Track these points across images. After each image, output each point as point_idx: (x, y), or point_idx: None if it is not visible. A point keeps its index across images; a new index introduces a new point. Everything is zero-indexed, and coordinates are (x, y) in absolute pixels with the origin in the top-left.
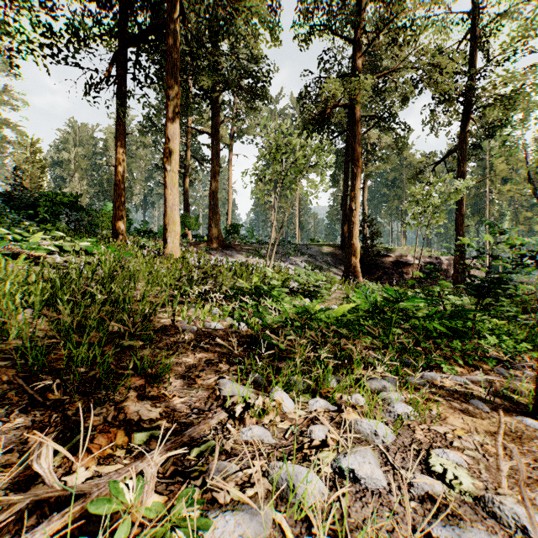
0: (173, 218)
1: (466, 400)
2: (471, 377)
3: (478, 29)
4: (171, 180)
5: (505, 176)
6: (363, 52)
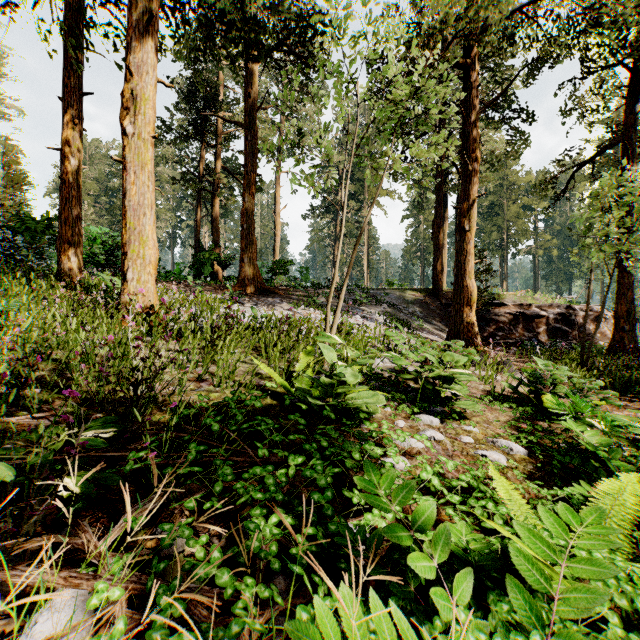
0: (140, 230)
1: None
2: None
3: None
4: (136, 154)
5: None
6: None
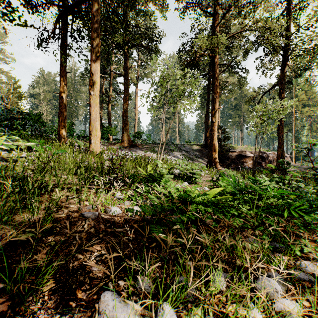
0: (95, 126)
1: None
2: None
3: (293, 8)
4: (94, 101)
5: (304, 103)
6: (220, 21)
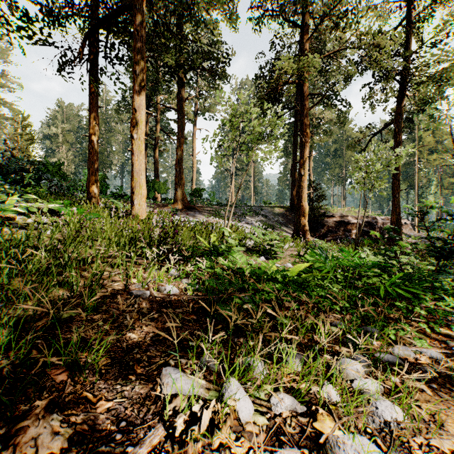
0: (139, 182)
1: (452, 387)
2: (446, 351)
3: (412, 16)
4: (138, 147)
5: (431, 148)
6: (311, 35)
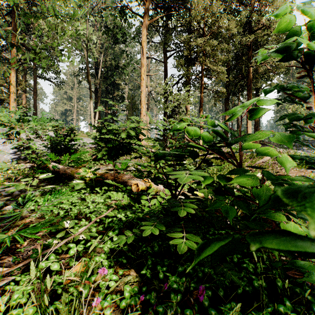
0: None
1: None
2: None
3: None
4: (249, 125)
5: None
6: None
